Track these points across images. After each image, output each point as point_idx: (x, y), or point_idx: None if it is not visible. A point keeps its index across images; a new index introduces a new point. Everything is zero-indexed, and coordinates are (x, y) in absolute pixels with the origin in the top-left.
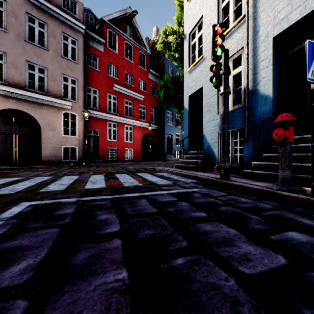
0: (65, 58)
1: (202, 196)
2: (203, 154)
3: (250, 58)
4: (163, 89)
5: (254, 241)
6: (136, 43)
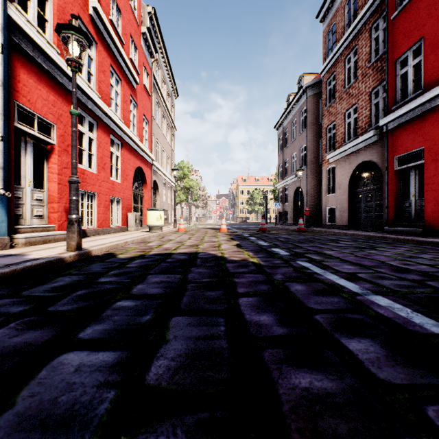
0: None
1: None
2: None
3: None
4: None
5: (143, 281)
6: None
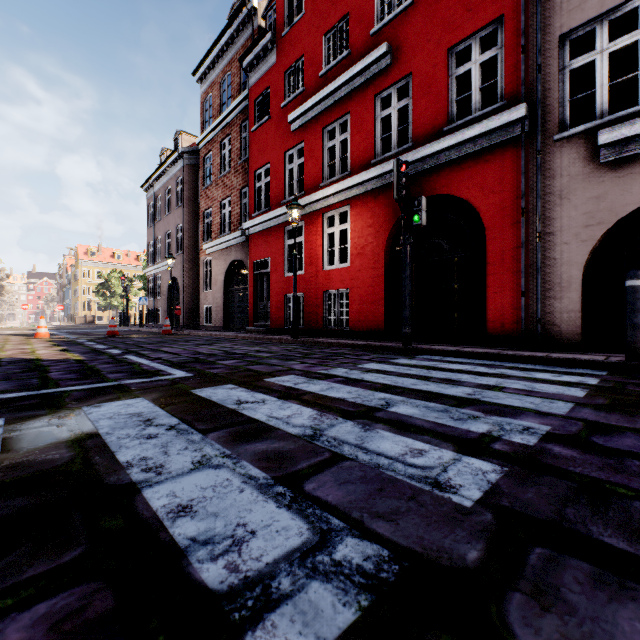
0: None
1: None
2: None
3: None
4: None
5: None
6: None
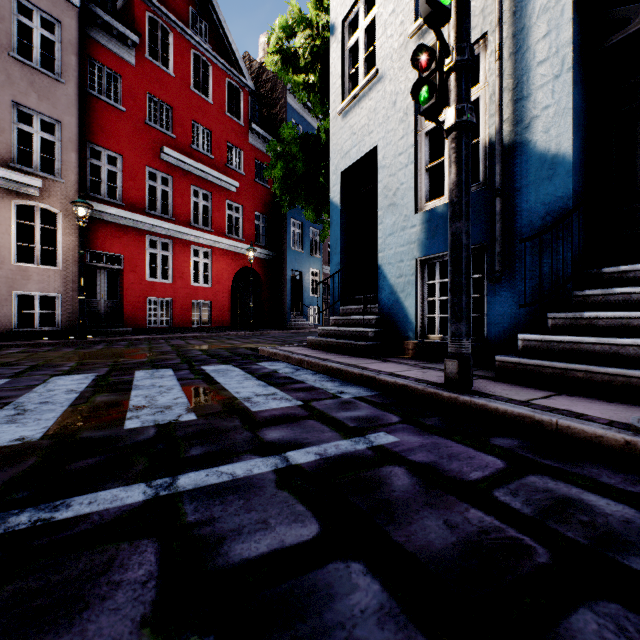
0: (22, 62)
1: (423, 488)
2: (377, 314)
3: (506, 60)
4: (281, 160)
5: None
6: (220, 59)
